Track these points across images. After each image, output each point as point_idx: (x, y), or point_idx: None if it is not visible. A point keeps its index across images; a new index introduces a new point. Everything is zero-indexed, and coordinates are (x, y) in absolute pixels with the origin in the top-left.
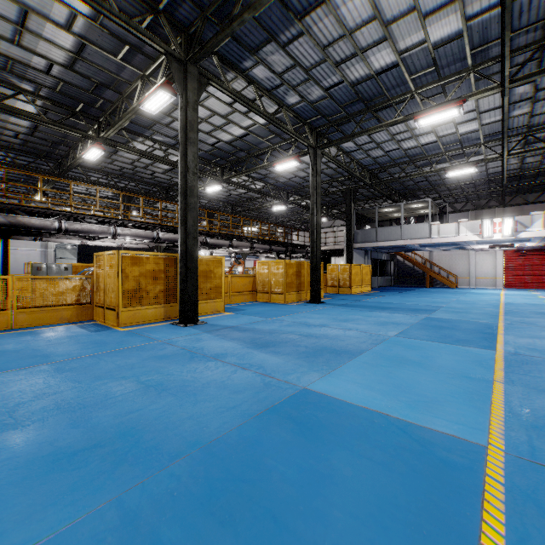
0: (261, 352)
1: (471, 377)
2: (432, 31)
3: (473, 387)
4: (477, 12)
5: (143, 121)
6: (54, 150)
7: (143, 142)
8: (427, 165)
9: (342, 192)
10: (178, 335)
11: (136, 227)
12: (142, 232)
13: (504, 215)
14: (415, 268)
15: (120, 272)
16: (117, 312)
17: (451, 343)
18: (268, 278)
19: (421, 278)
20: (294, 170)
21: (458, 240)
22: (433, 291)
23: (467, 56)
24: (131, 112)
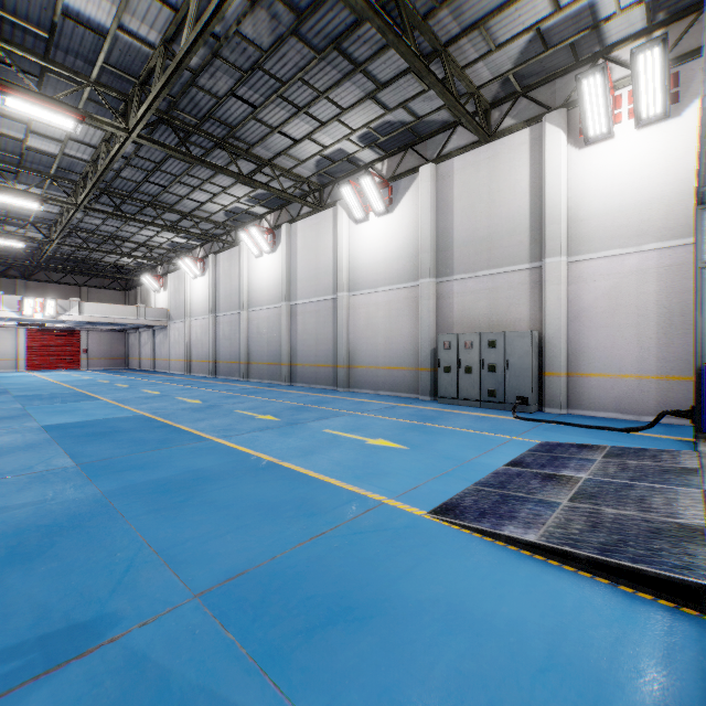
0: None
1: (112, 407)
2: (33, 140)
3: (118, 408)
4: (72, 154)
5: None
6: None
7: None
8: None
9: None
10: None
11: None
12: None
13: (29, 290)
14: None
15: None
16: None
17: (76, 402)
18: None
19: None
20: None
21: None
22: None
23: (53, 168)
24: None
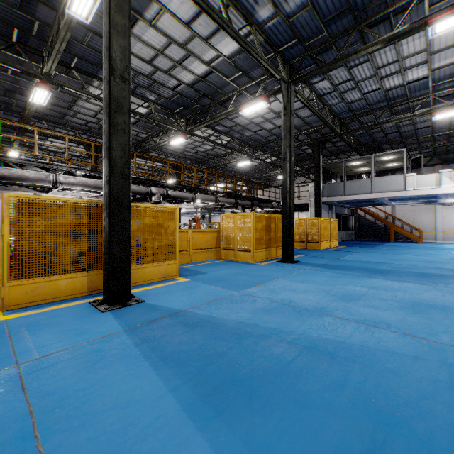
0: (217, 446)
1: None
2: None
3: None
4: None
5: (93, 56)
6: (13, 100)
7: (100, 87)
8: (405, 112)
9: (310, 144)
10: (72, 338)
11: (90, 178)
12: (91, 180)
13: None
14: (376, 223)
15: (7, 225)
16: (2, 287)
17: None
18: (234, 234)
19: (383, 233)
20: (260, 121)
21: (439, 192)
22: (404, 246)
23: None
24: (64, 28)
